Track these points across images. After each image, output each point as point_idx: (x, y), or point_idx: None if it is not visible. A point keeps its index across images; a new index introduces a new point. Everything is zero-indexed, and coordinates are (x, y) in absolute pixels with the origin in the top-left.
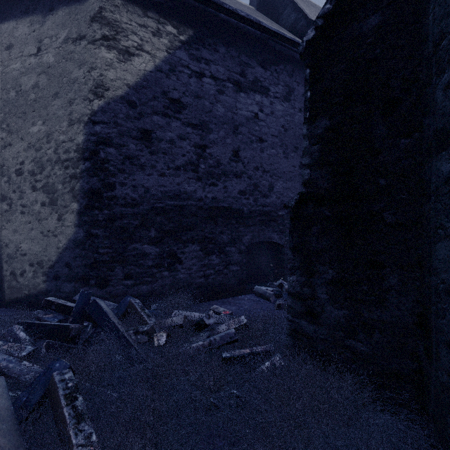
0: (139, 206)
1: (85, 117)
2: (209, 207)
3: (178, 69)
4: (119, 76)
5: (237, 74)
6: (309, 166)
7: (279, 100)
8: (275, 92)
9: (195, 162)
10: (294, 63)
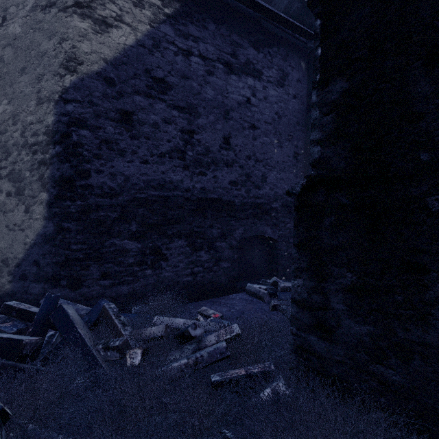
0: (118, 196)
1: (55, 95)
2: (197, 198)
3: (163, 46)
4: (95, 50)
5: (228, 55)
6: (320, 142)
7: (273, 84)
8: (268, 76)
9: (181, 148)
10: (288, 46)
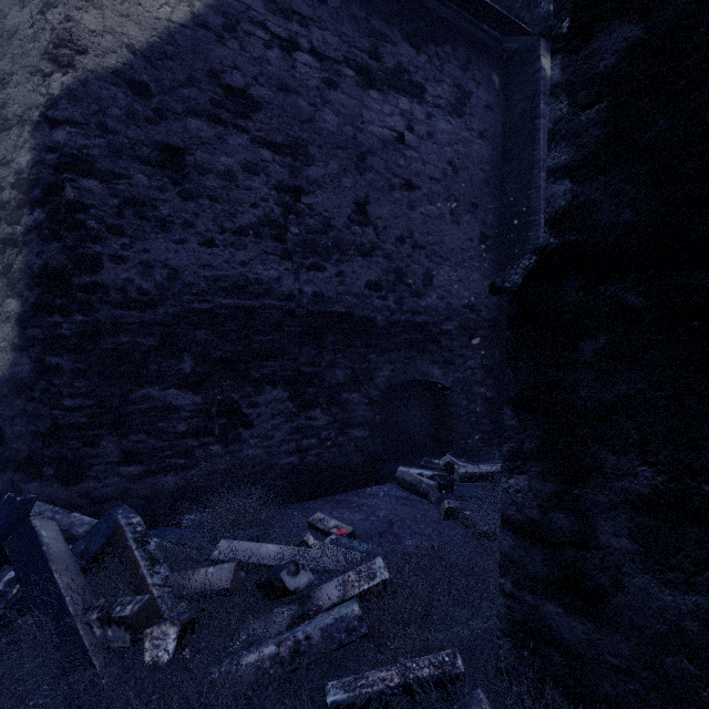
0: (157, 307)
1: (34, 112)
2: (307, 312)
3: (244, 29)
4: (111, 27)
5: (363, 53)
6: (570, 170)
7: (443, 111)
8: (436, 96)
9: (278, 220)
10: (470, 45)
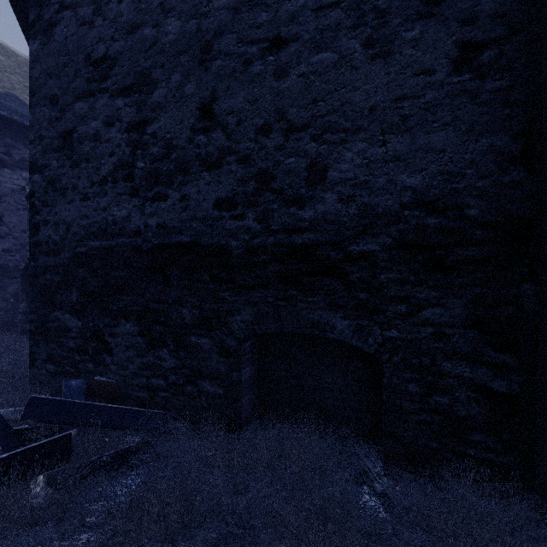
0: None
1: None
2: None
3: None
4: None
5: (1, 153)
6: None
7: None
8: None
9: None
10: None
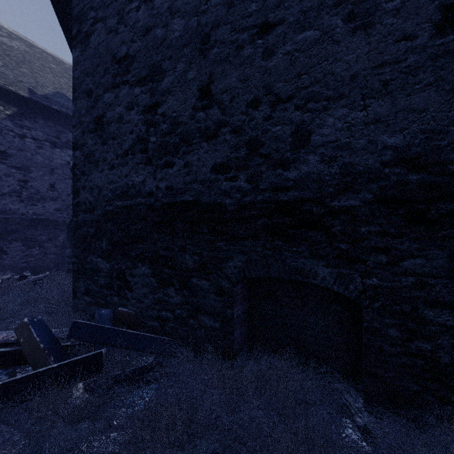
0: None
1: None
2: (30, 218)
3: (5, 132)
4: None
5: (53, 137)
6: None
7: None
8: None
9: (18, 190)
10: None
